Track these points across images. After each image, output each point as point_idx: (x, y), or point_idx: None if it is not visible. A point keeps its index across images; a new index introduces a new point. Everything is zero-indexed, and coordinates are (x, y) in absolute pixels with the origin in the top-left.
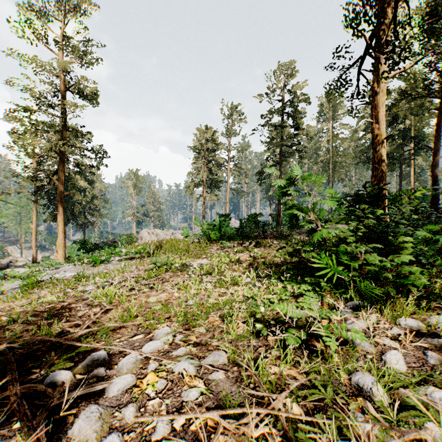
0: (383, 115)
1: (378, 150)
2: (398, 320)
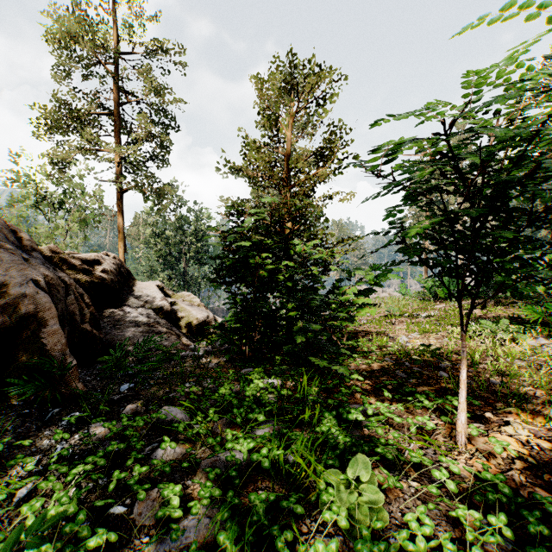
0: None
1: None
2: None
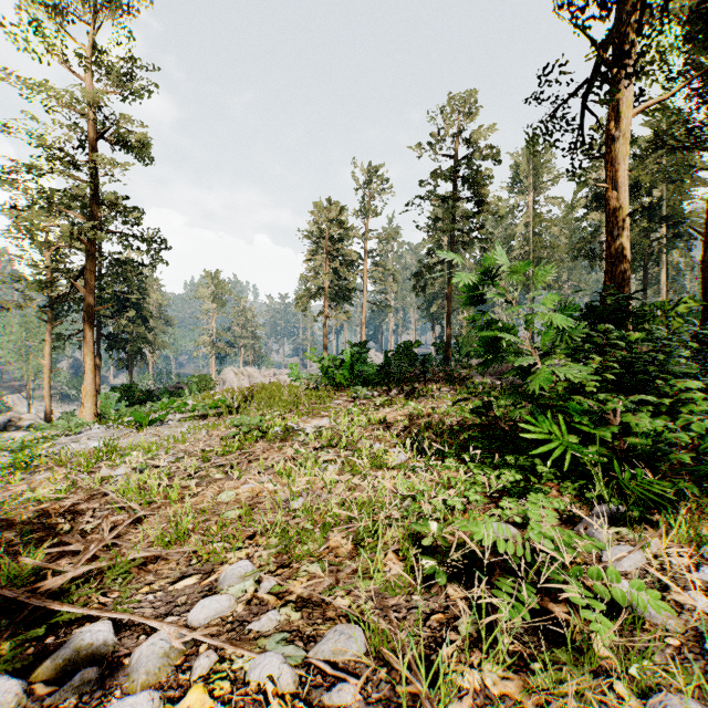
0: (625, 176)
1: (617, 235)
2: (705, 549)
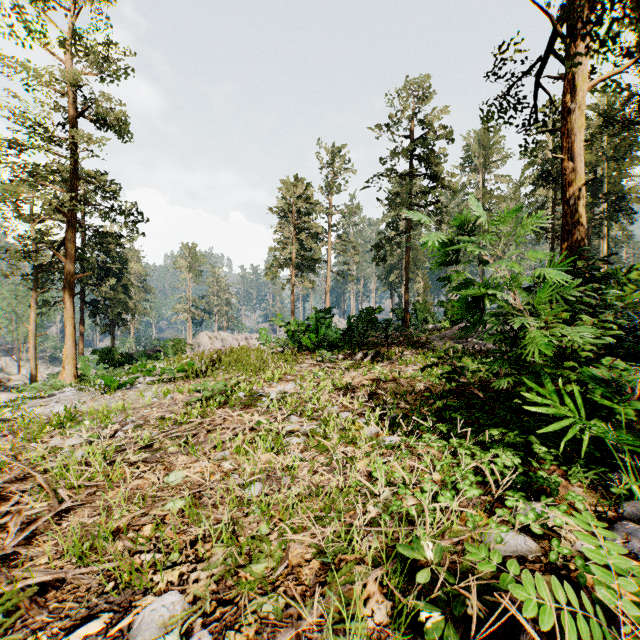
0: (581, 147)
1: (573, 204)
2: None
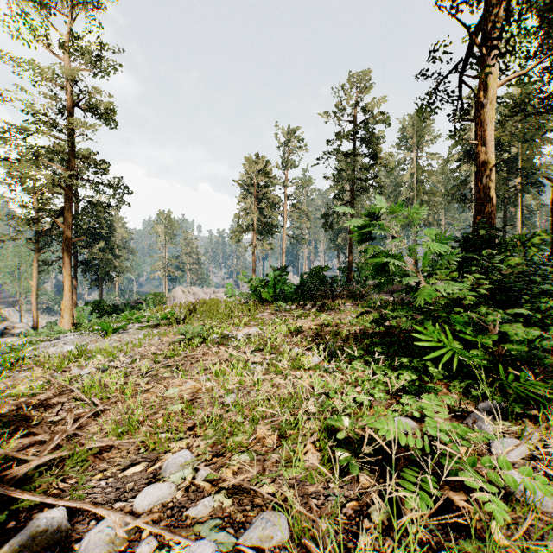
0: (491, 135)
1: (485, 182)
2: None
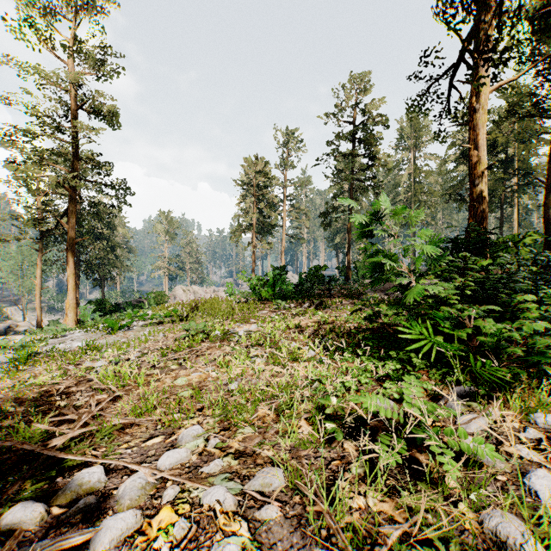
0: (484, 139)
1: (478, 184)
2: (531, 417)
